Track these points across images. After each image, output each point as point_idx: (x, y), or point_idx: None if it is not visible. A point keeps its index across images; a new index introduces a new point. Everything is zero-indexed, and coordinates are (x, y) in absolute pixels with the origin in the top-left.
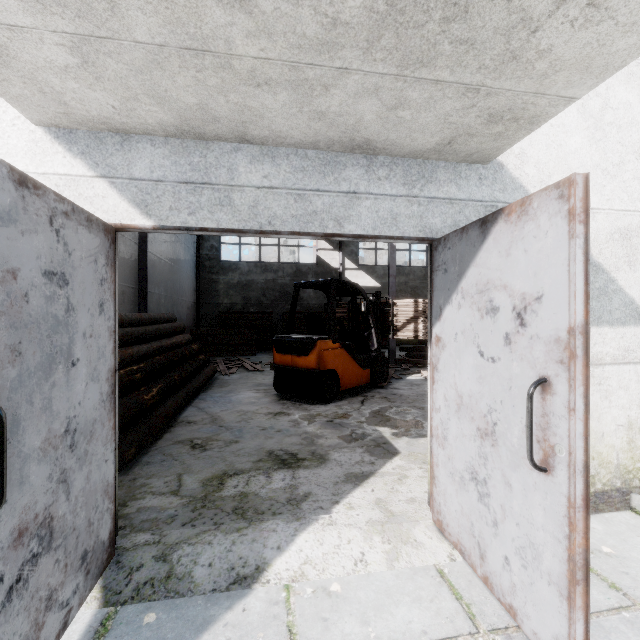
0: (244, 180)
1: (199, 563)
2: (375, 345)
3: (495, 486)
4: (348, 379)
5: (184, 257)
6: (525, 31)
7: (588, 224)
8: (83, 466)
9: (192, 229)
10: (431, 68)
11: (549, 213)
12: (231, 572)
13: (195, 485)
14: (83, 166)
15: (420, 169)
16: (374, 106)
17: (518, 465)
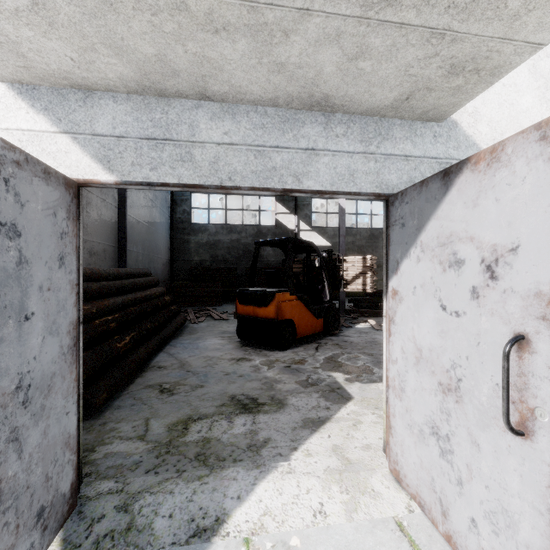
0: (205, 136)
1: (160, 514)
2: (328, 297)
3: (460, 444)
4: (304, 328)
5: (160, 220)
6: None
7: None
8: (39, 421)
9: (154, 184)
10: (397, 8)
11: (527, 157)
12: (191, 524)
13: (161, 430)
14: (46, 122)
15: (377, 127)
16: (334, 56)
17: (488, 425)
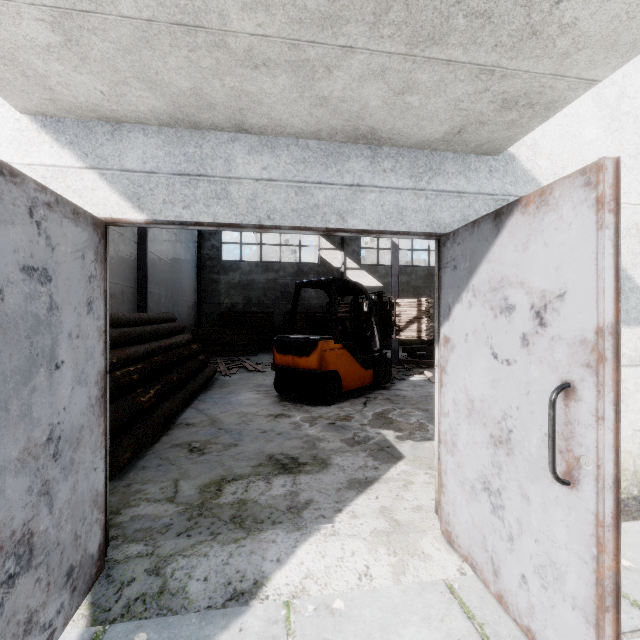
0: (242, 172)
1: (194, 577)
2: (378, 345)
3: (510, 498)
4: (350, 380)
5: (185, 257)
6: (548, 1)
7: (619, 213)
8: (69, 476)
9: (187, 223)
10: (443, 46)
11: (573, 202)
12: (228, 587)
13: (192, 491)
14: (71, 157)
15: (427, 161)
16: (380, 90)
17: (537, 477)
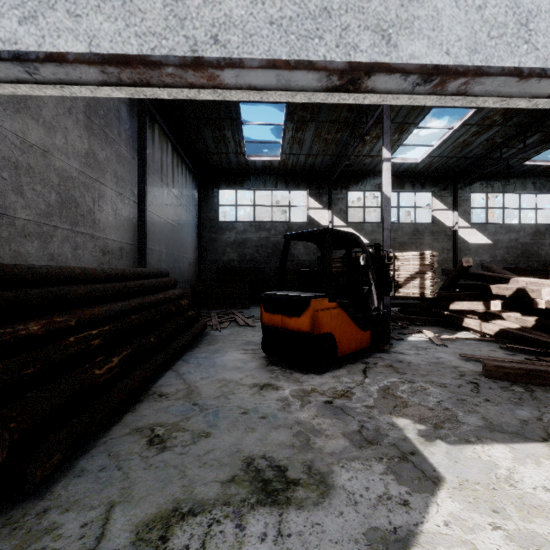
0: None
1: None
2: (375, 303)
3: None
4: (346, 343)
5: (185, 218)
6: None
7: None
8: None
9: (28, 56)
10: None
11: None
12: None
13: (123, 539)
14: None
15: None
16: None
17: None
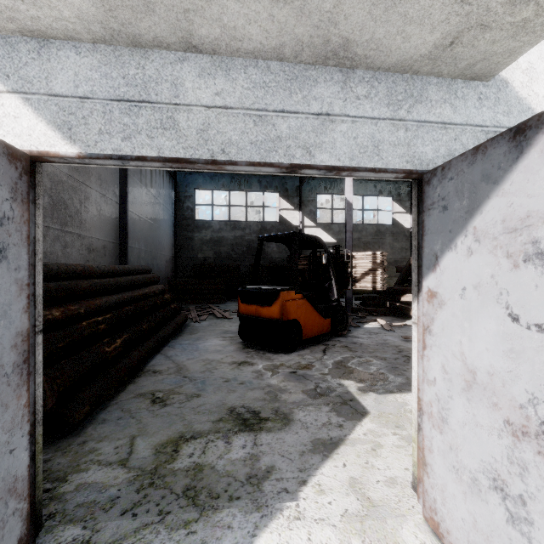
0: (191, 98)
1: None
2: (335, 295)
3: None
4: (310, 328)
5: (163, 216)
6: None
7: None
8: None
9: (127, 158)
10: None
11: None
12: None
13: (147, 452)
14: None
15: (407, 86)
16: None
17: None
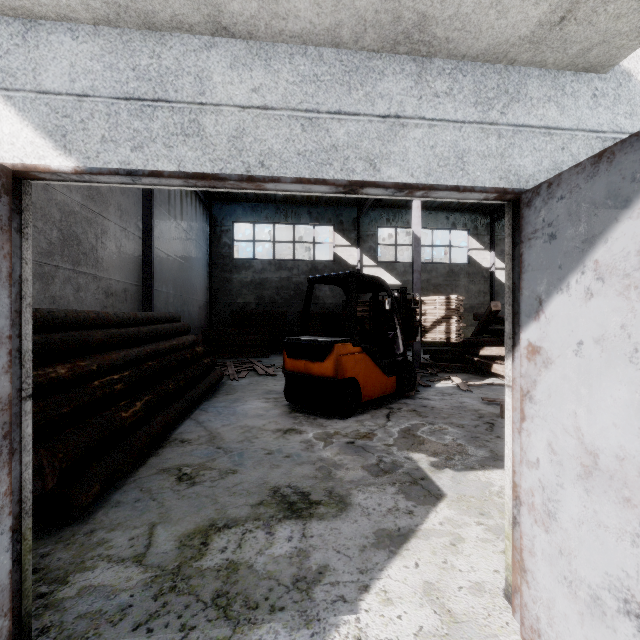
0: (221, 95)
1: None
2: (401, 348)
3: None
4: (370, 388)
5: (195, 254)
6: None
7: None
8: None
9: (137, 173)
10: None
11: None
12: None
13: (169, 545)
14: None
15: (501, 80)
16: None
17: None
